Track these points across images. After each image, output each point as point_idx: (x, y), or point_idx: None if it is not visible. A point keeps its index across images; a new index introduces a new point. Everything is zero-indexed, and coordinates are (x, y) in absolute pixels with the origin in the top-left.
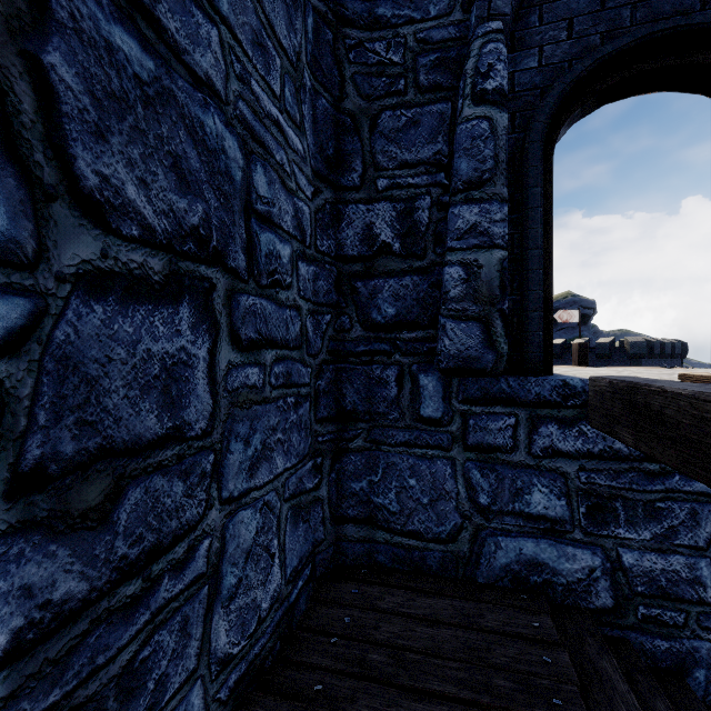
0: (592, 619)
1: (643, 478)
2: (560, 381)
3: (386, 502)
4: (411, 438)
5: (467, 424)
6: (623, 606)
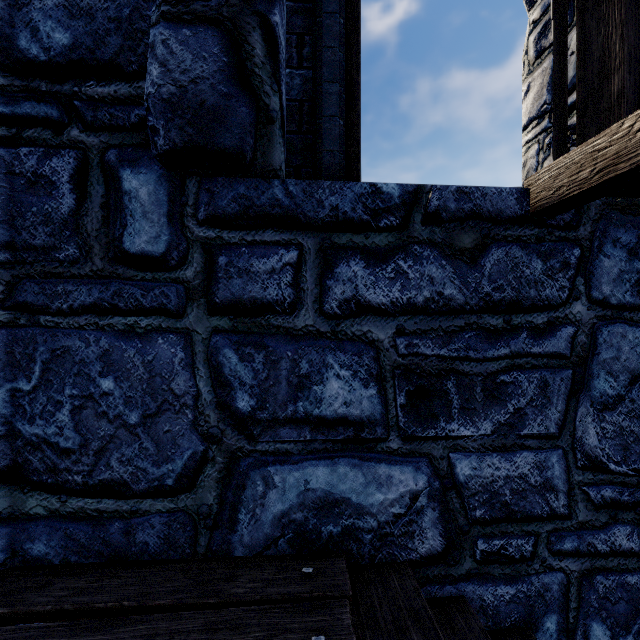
0: (416, 582)
1: (483, 339)
2: (368, 186)
3: (49, 432)
4: (105, 296)
5: (214, 265)
6: (457, 545)
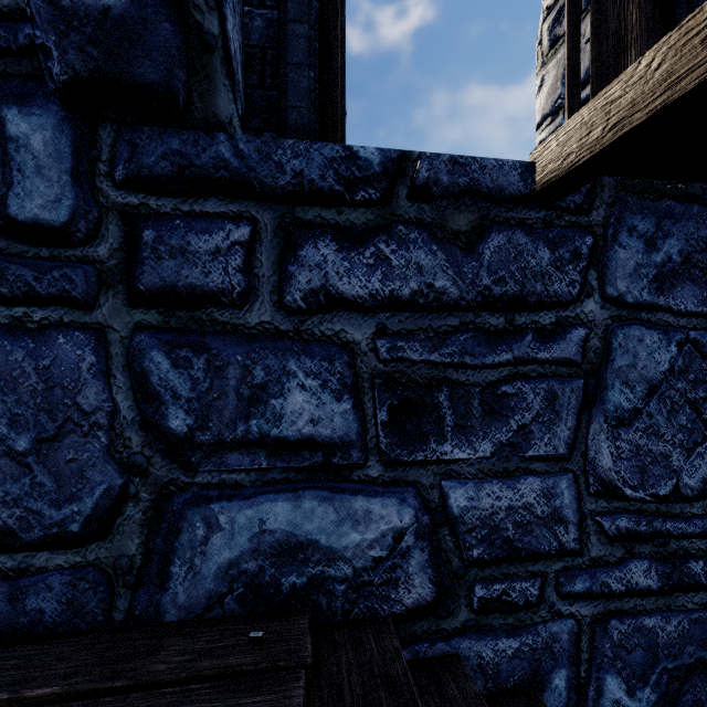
0: (398, 640)
1: (482, 341)
2: (341, 149)
3: None
4: None
5: (137, 241)
6: (451, 592)
